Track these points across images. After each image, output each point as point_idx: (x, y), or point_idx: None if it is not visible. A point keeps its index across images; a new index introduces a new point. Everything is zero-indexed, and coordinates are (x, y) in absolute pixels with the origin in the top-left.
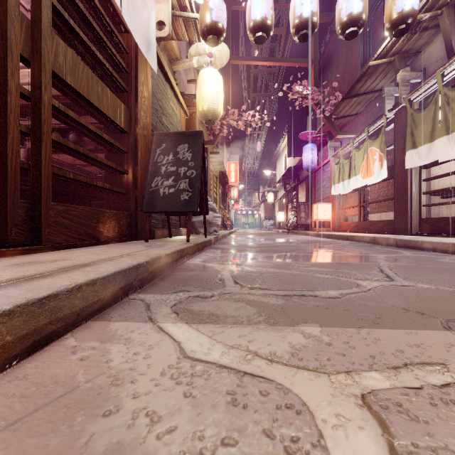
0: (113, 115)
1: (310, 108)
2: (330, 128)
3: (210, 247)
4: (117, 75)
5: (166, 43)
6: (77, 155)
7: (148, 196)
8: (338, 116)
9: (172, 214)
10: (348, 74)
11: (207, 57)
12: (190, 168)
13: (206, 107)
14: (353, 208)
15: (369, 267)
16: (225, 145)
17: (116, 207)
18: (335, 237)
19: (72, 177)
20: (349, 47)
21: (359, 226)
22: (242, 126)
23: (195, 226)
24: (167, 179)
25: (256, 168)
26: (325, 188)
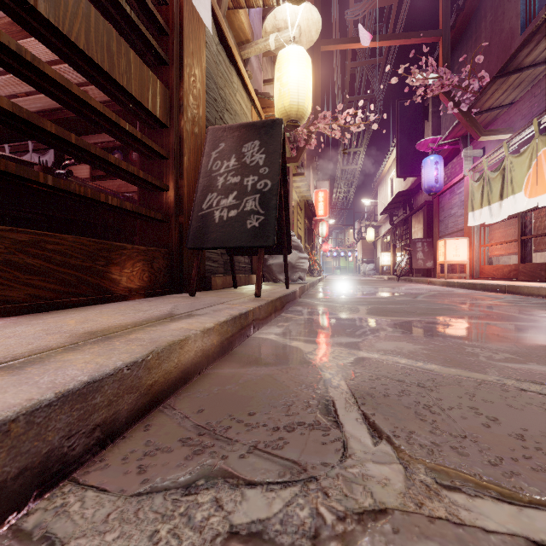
0: (140, 93)
1: (430, 109)
2: (468, 127)
3: (294, 302)
4: (148, 32)
5: (232, 17)
6: (71, 151)
7: (196, 223)
8: (481, 110)
9: (237, 253)
10: (496, 46)
11: (290, 32)
12: (263, 177)
13: (288, 102)
14: (506, 244)
15: None
16: (311, 169)
17: (152, 241)
18: (482, 288)
19: (51, 183)
20: (498, 7)
21: (519, 271)
22: (337, 132)
23: (273, 271)
24: (226, 196)
25: (350, 197)
26: (455, 217)
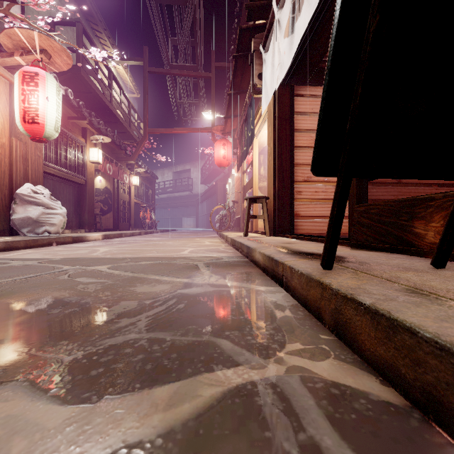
0: None
1: None
2: None
3: None
4: None
5: None
6: None
7: None
8: None
9: None
10: None
11: None
12: None
13: None
14: None
15: (1, 284)
16: None
17: None
18: None
19: None
20: None
21: None
22: None
23: None
24: None
25: None
26: None
